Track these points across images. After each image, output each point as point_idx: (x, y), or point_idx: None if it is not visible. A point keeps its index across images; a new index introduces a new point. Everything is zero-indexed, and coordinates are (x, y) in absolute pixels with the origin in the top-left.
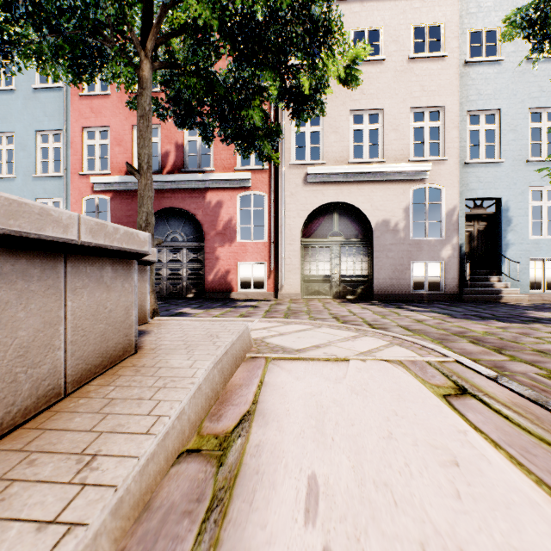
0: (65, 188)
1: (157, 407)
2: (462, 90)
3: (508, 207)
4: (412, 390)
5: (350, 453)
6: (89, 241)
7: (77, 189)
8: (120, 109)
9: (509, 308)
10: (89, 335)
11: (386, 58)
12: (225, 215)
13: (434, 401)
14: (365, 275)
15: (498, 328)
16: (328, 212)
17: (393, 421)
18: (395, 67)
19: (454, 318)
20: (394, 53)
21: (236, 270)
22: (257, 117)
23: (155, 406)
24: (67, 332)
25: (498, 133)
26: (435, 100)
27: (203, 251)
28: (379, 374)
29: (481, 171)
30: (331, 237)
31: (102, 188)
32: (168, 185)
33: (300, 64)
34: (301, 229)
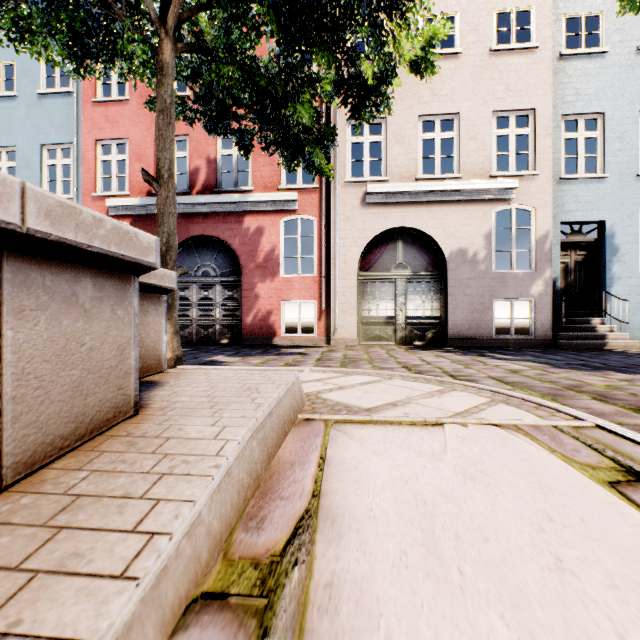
0: None
1: (152, 515)
2: (556, 90)
3: (613, 232)
4: (556, 473)
5: (503, 605)
6: (44, 230)
7: None
8: (140, 118)
9: (621, 356)
10: (51, 387)
11: (462, 51)
12: (266, 244)
13: (600, 494)
14: (436, 316)
15: (622, 381)
16: (391, 239)
17: (552, 533)
18: (474, 62)
19: (557, 368)
20: (473, 45)
21: (279, 311)
22: (307, 114)
23: (148, 513)
24: (4, 382)
25: (601, 142)
26: (523, 101)
27: (240, 288)
28: (494, 445)
29: (580, 189)
30: (394, 270)
31: (119, 212)
32: (198, 208)
33: (363, 40)
34: (359, 260)
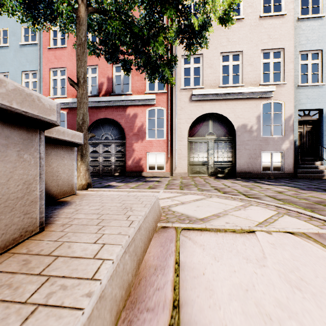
0: None
1: None
2: (296, 37)
3: None
4: None
5: None
6: None
7: None
8: (72, 56)
9: None
10: None
11: (244, 17)
12: (138, 122)
13: None
14: (230, 160)
15: None
16: (205, 119)
17: None
18: (250, 23)
19: (303, 190)
20: (250, 14)
21: (145, 158)
22: (161, 47)
23: None
24: None
25: (321, 66)
26: (277, 44)
27: (125, 146)
28: (298, 252)
29: (309, 91)
30: (207, 136)
31: (61, 106)
32: (102, 104)
33: (193, 1)
34: (188, 131)
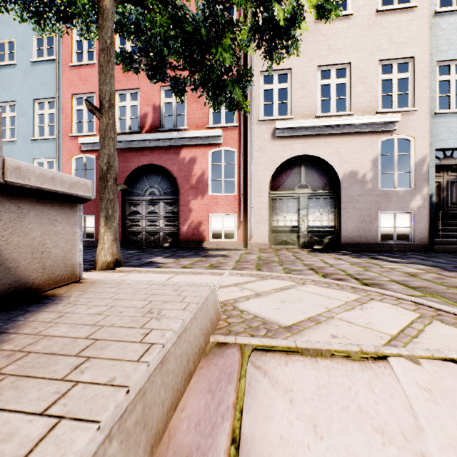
0: (57, 149)
1: None
2: (432, 41)
3: None
4: None
5: None
6: None
7: (68, 150)
8: None
9: None
10: None
11: (353, 12)
12: (197, 170)
13: None
14: (332, 225)
15: None
16: (295, 165)
17: None
18: (363, 21)
19: (449, 271)
20: (362, 8)
21: (208, 221)
22: (228, 54)
23: None
24: None
25: None
26: (404, 51)
27: (178, 204)
28: None
29: (452, 121)
30: (298, 189)
31: (88, 147)
32: (146, 144)
33: None
34: (269, 182)
